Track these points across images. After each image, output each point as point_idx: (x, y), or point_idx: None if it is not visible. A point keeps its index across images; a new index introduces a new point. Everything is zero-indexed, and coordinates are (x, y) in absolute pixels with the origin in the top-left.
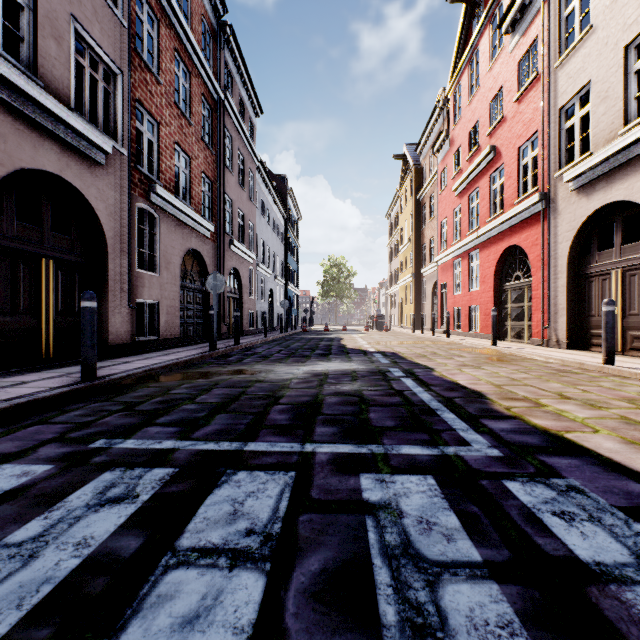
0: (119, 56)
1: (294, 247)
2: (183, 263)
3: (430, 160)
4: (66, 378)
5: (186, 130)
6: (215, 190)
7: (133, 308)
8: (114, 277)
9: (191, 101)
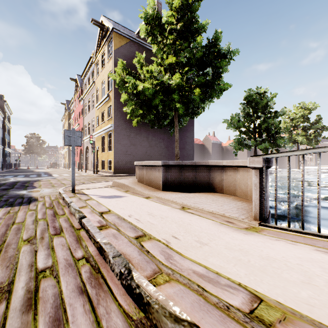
0: None
1: (8, 129)
2: None
3: None
4: None
5: None
6: None
7: None
8: None
9: None
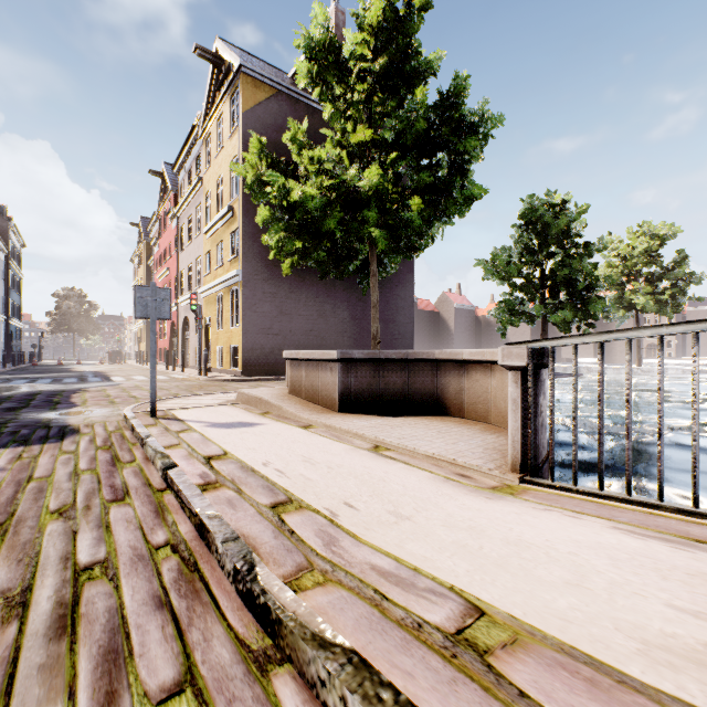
0: None
1: (17, 279)
2: None
3: None
4: None
5: None
6: None
7: None
8: None
9: None
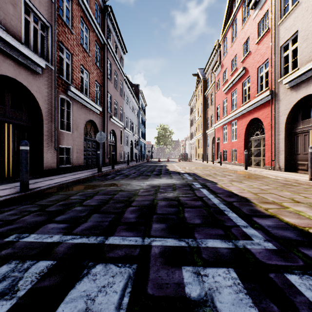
0: (49, 17)
1: (143, 120)
2: (85, 127)
3: (211, 76)
4: (13, 189)
5: (87, 59)
6: (102, 90)
7: (57, 150)
8: (47, 134)
9: (89, 44)
